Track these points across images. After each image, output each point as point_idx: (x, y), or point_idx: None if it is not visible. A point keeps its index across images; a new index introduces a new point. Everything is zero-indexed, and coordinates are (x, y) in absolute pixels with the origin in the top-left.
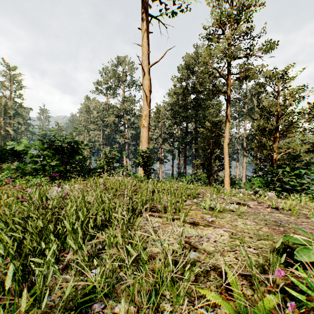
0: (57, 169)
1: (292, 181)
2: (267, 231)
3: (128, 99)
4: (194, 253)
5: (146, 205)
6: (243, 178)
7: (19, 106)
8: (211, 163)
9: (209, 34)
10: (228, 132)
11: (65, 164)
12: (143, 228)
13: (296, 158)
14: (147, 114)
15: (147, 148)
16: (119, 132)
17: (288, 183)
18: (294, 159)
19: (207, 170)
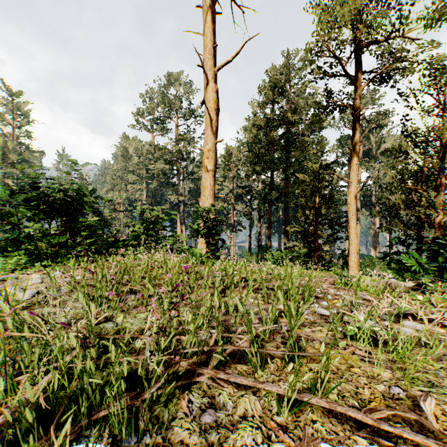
0: (54, 241)
1: None
2: None
3: (184, 137)
4: None
5: None
6: None
7: (26, 149)
8: (317, 230)
9: None
10: (356, 175)
11: (71, 231)
12: None
13: None
14: (212, 149)
15: (213, 206)
16: (170, 185)
17: None
18: None
19: (310, 243)
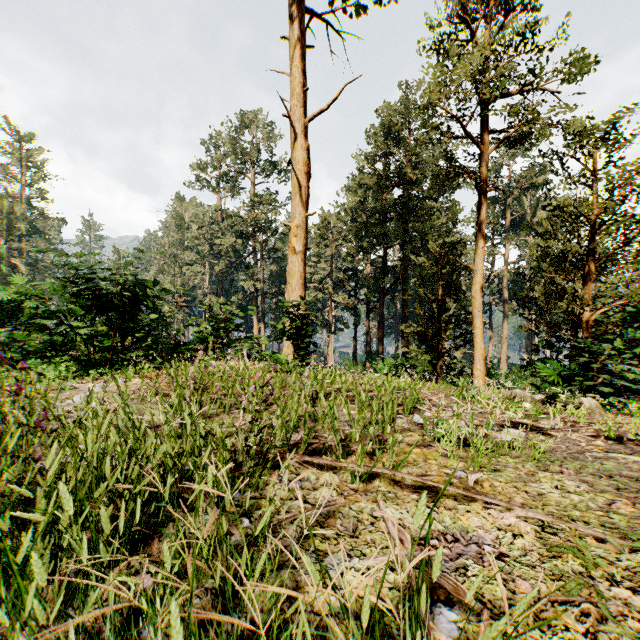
0: (102, 344)
1: (627, 371)
2: (633, 516)
3: (263, 200)
4: (448, 614)
5: (293, 452)
6: (502, 363)
7: (39, 216)
8: (440, 331)
9: (441, 40)
10: (482, 262)
11: (120, 332)
12: (288, 509)
13: (636, 319)
14: (301, 225)
15: (302, 299)
16: (244, 267)
17: (620, 375)
18: (633, 321)
19: (432, 348)
